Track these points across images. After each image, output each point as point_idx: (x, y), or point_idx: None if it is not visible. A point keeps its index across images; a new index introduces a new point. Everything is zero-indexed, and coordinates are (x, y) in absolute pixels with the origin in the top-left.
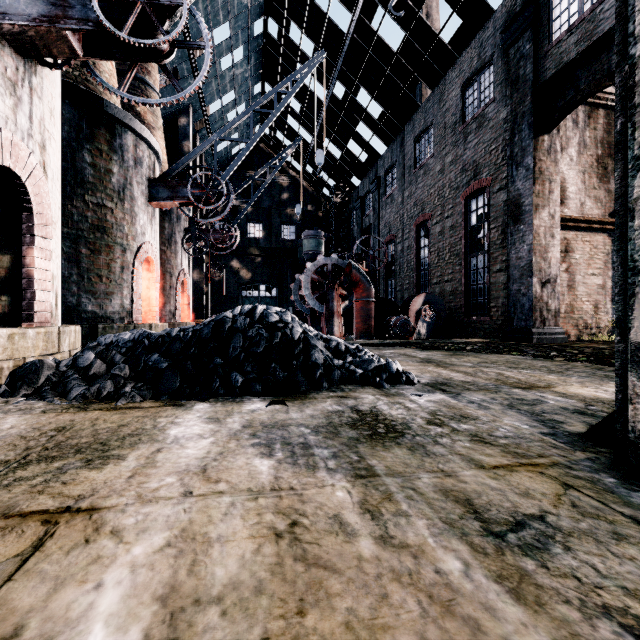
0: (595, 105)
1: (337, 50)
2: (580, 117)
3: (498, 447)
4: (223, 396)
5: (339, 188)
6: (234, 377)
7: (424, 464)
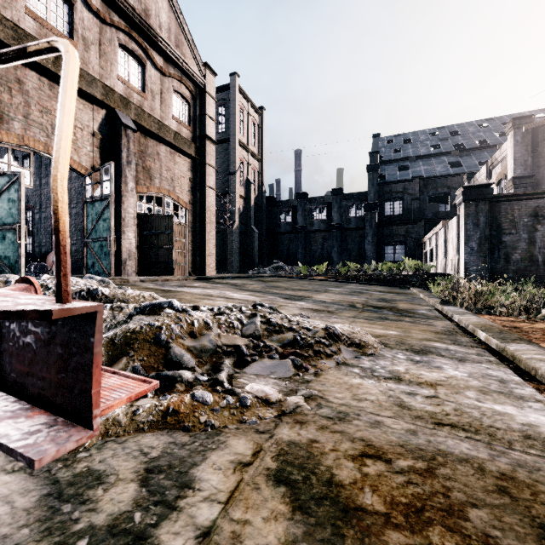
0: None
1: None
2: None
3: None
4: None
5: None
6: None
7: None
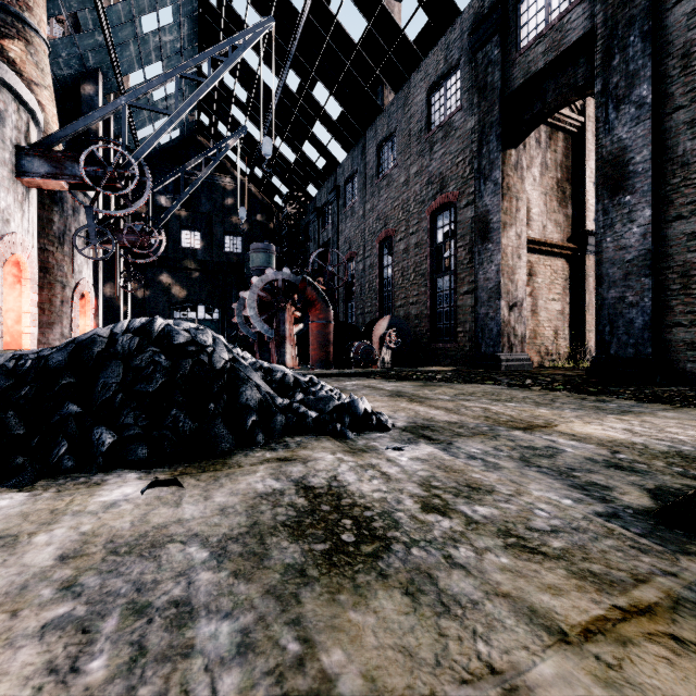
0: (555, 127)
1: (290, 31)
2: (542, 137)
3: (558, 561)
4: (70, 472)
5: (293, 197)
6: (98, 436)
7: (447, 647)
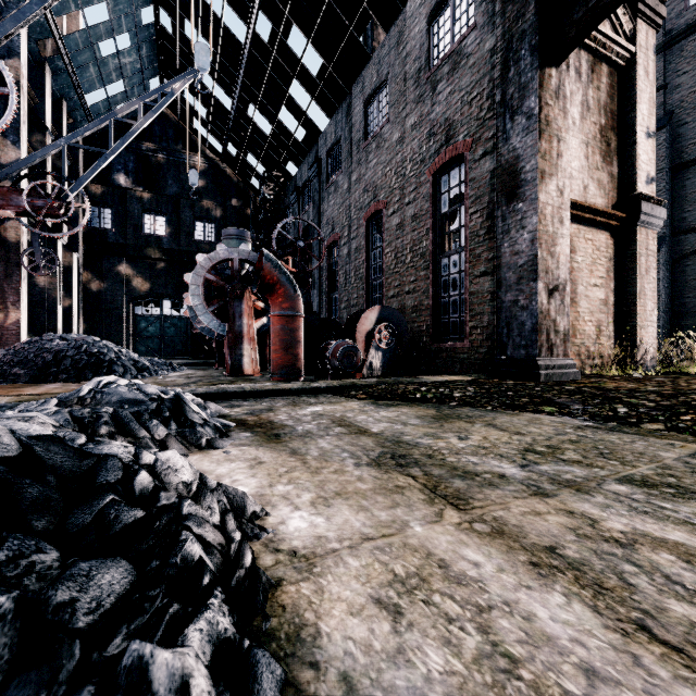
0: (598, 56)
1: None
2: (583, 67)
3: None
4: None
5: (271, 177)
6: None
7: None
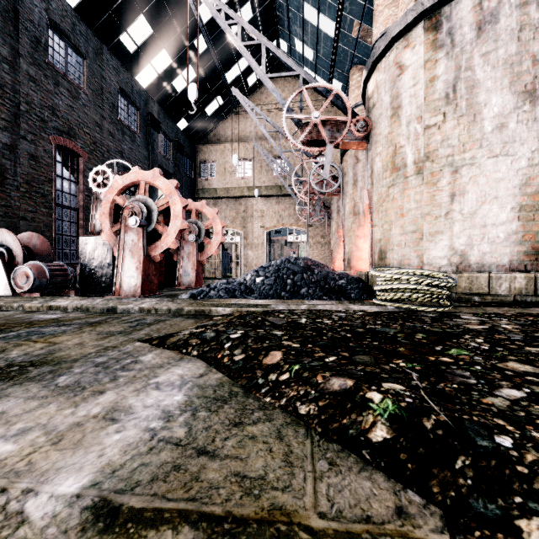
0: None
1: None
2: None
3: None
4: None
5: None
6: None
7: None
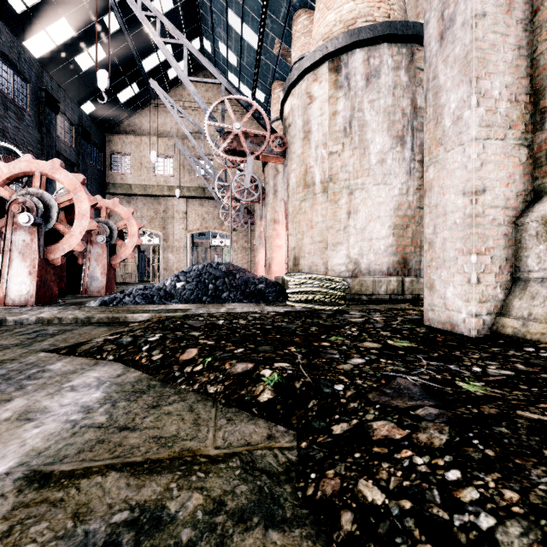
0: None
1: None
2: None
3: None
4: None
5: None
6: None
7: None
